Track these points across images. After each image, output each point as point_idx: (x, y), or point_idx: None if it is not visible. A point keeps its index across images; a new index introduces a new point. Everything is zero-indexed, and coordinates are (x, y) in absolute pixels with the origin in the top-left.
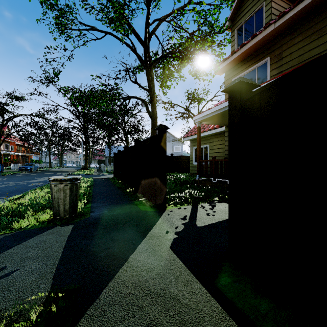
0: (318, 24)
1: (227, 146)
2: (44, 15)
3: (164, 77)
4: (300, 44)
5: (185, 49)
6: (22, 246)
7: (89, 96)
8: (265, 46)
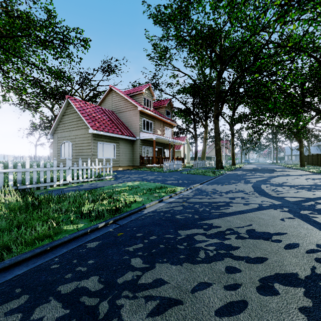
0: None
1: None
2: None
3: None
4: None
5: None
6: None
7: None
8: None
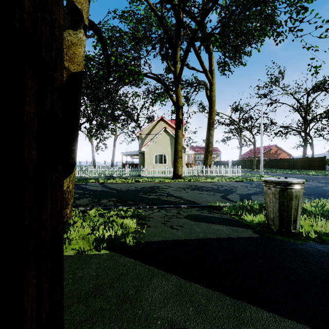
0: None
1: None
2: None
3: None
4: None
5: None
6: (210, 225)
7: None
8: None
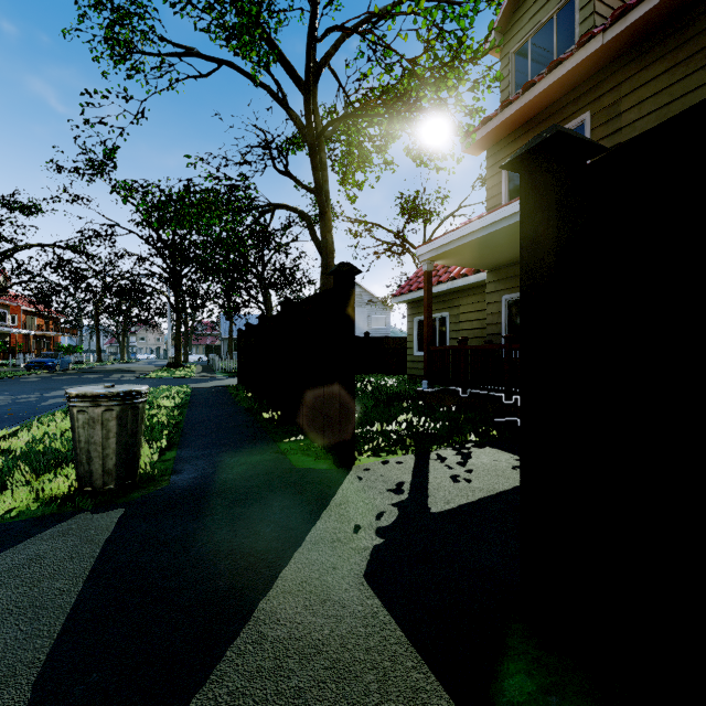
0: (704, 34)
1: (492, 315)
2: (80, 22)
3: (350, 164)
4: (661, 80)
5: (397, 99)
6: None
7: (182, 204)
8: (579, 88)
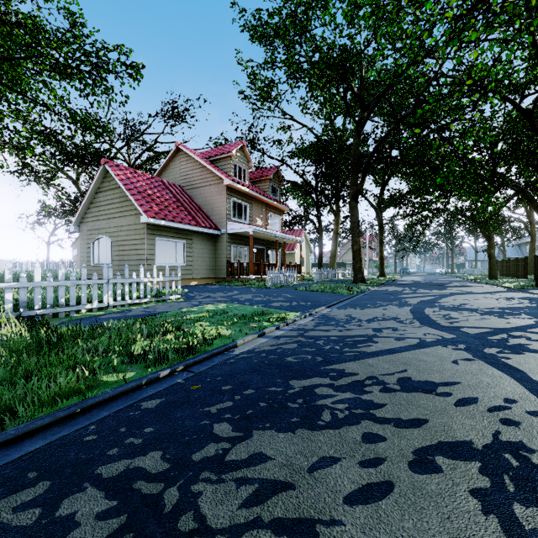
0: None
1: None
2: None
3: None
4: None
5: None
6: None
7: None
8: None
